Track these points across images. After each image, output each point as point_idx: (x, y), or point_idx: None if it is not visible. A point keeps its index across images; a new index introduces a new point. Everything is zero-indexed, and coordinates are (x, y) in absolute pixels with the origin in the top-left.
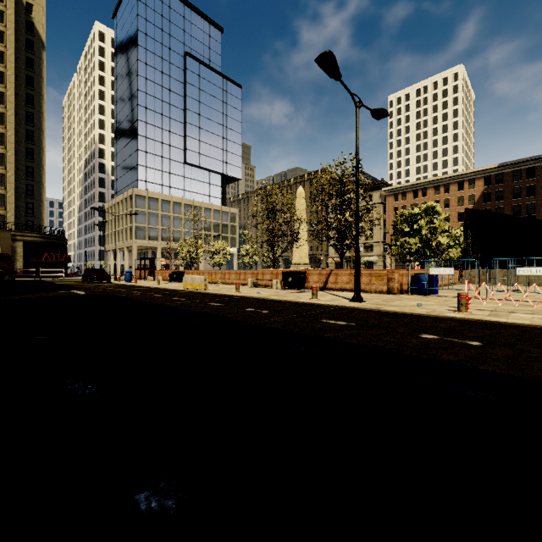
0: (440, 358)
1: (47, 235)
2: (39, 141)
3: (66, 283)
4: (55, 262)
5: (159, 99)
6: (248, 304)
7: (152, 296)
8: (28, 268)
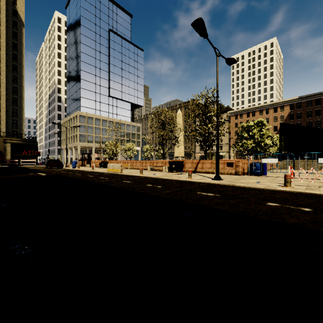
0: (288, 221)
1: (25, 139)
2: (20, 82)
3: (36, 168)
4: (30, 155)
5: (94, 57)
6: (148, 181)
7: (87, 177)
8: (13, 159)
